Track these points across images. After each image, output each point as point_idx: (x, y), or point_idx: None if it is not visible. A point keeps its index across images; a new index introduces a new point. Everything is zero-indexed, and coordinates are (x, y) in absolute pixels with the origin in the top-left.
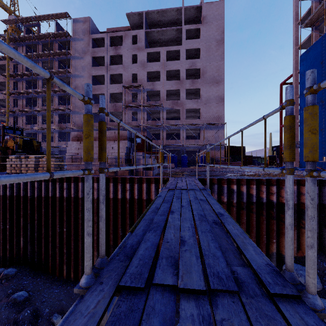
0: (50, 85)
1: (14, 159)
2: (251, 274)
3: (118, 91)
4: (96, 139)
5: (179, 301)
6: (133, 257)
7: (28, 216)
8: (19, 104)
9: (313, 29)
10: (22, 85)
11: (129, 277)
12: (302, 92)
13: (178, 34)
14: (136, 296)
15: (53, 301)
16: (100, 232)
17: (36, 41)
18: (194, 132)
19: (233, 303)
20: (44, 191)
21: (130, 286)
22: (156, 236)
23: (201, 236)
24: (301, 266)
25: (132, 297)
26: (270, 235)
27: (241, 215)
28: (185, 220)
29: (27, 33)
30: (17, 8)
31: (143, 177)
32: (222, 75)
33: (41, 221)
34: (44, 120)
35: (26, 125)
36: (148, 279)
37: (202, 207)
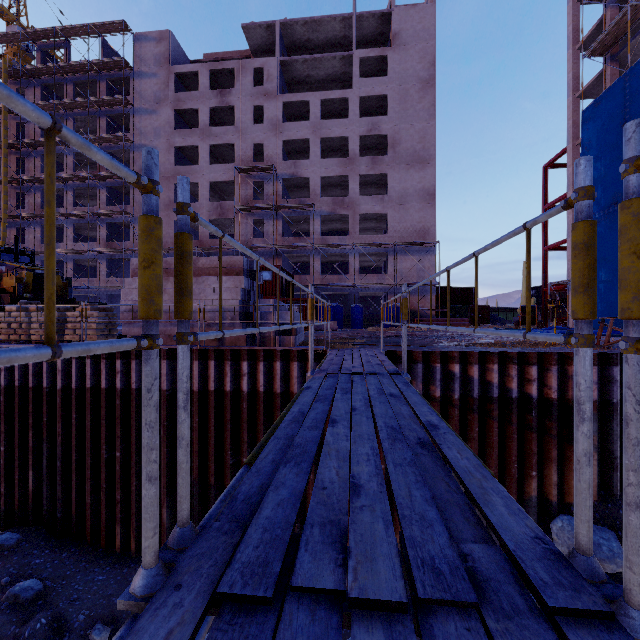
0: (54, 145)
1: (14, 312)
2: (504, 562)
3: (226, 179)
4: None
5: (348, 626)
6: (250, 525)
7: (44, 427)
8: (28, 203)
9: (606, 60)
10: (33, 164)
11: (239, 572)
12: None
13: (344, 68)
14: (254, 617)
15: (93, 598)
16: (179, 471)
17: (63, 77)
18: (377, 260)
19: (467, 633)
20: (76, 377)
21: (242, 594)
22: (299, 474)
23: (394, 475)
24: None
25: (244, 621)
26: (525, 462)
27: (470, 423)
28: (359, 440)
29: (44, 62)
30: (23, 12)
31: (276, 349)
32: (432, 148)
33: (70, 438)
34: (77, 235)
35: (42, 244)
36: (281, 577)
37: (395, 410)
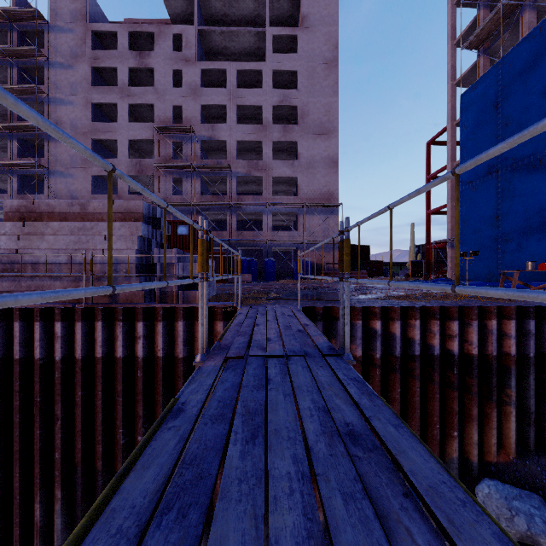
0: None
1: None
2: None
3: (145, 137)
4: (68, 217)
5: None
6: None
7: None
8: None
9: (479, 53)
10: None
11: None
12: (464, 155)
13: (258, 43)
14: None
15: None
16: None
17: None
18: (287, 220)
19: None
20: None
21: None
22: None
23: None
24: (514, 489)
25: None
26: (446, 421)
27: (391, 383)
28: None
29: None
30: None
31: (179, 306)
32: (335, 121)
33: None
34: None
35: None
36: None
37: None
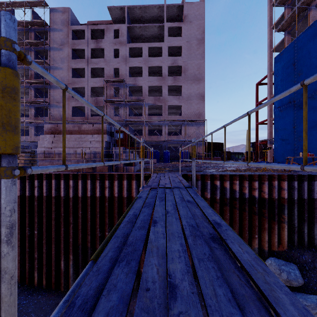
0: None
1: None
2: None
3: (99, 86)
4: (72, 132)
5: None
6: None
7: None
8: None
9: (285, 33)
10: None
11: None
12: (276, 92)
13: (160, 31)
14: None
15: (19, 314)
16: (1, 305)
17: None
18: (176, 128)
19: None
20: None
21: None
22: (128, 274)
23: (199, 271)
24: (283, 261)
25: None
26: (252, 230)
27: (224, 211)
28: (172, 237)
29: None
30: None
31: (124, 173)
32: (203, 73)
33: None
34: None
35: None
36: None
37: (192, 212)
